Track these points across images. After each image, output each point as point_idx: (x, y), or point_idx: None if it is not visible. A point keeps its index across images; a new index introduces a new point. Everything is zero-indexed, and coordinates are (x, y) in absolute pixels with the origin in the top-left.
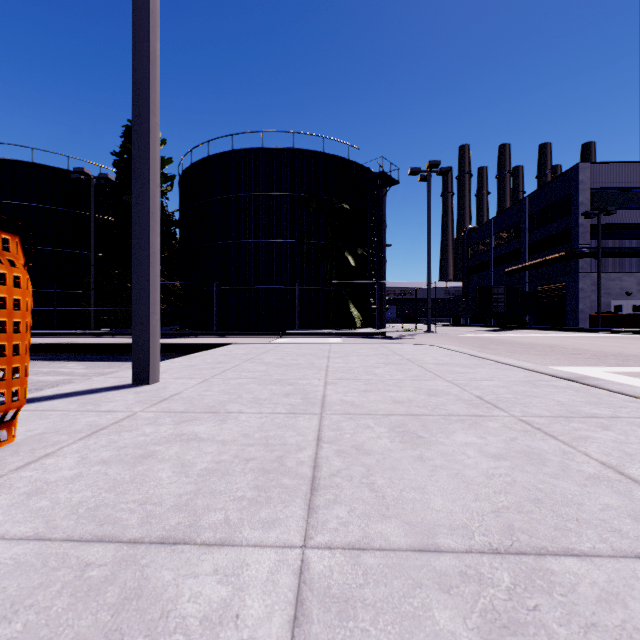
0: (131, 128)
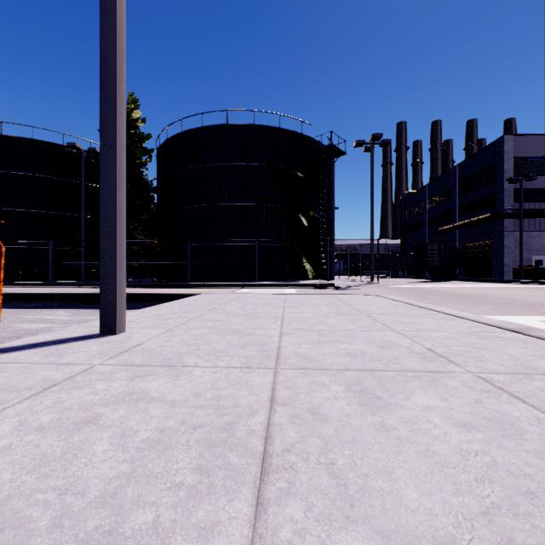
0: None
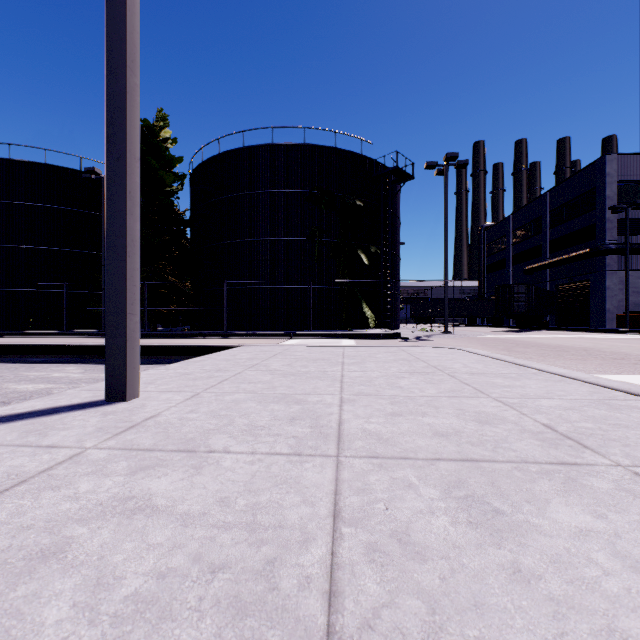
0: (142, 127)
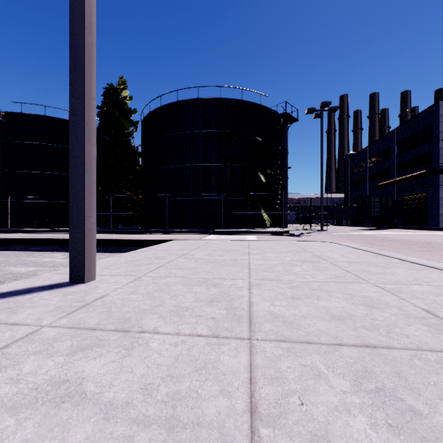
0: (109, 89)
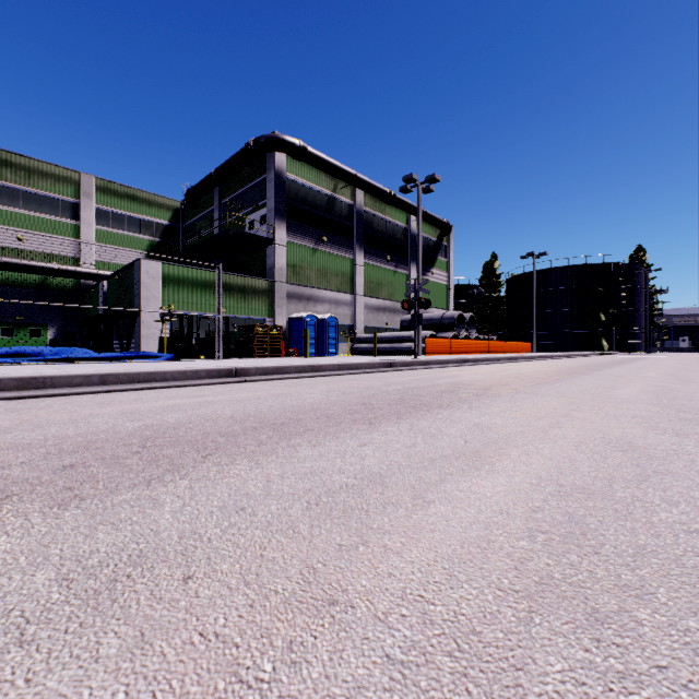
0: (486, 264)
